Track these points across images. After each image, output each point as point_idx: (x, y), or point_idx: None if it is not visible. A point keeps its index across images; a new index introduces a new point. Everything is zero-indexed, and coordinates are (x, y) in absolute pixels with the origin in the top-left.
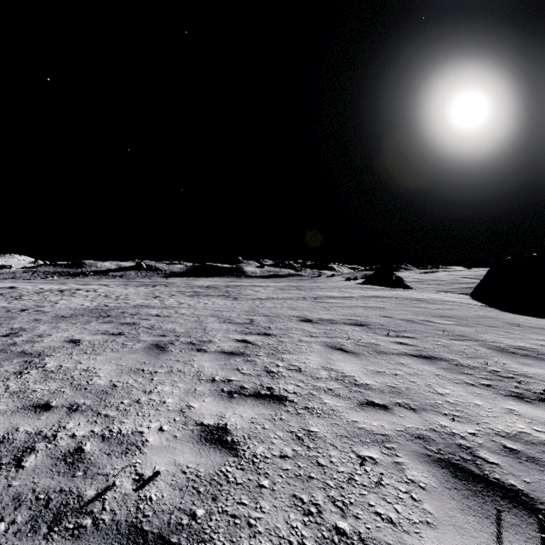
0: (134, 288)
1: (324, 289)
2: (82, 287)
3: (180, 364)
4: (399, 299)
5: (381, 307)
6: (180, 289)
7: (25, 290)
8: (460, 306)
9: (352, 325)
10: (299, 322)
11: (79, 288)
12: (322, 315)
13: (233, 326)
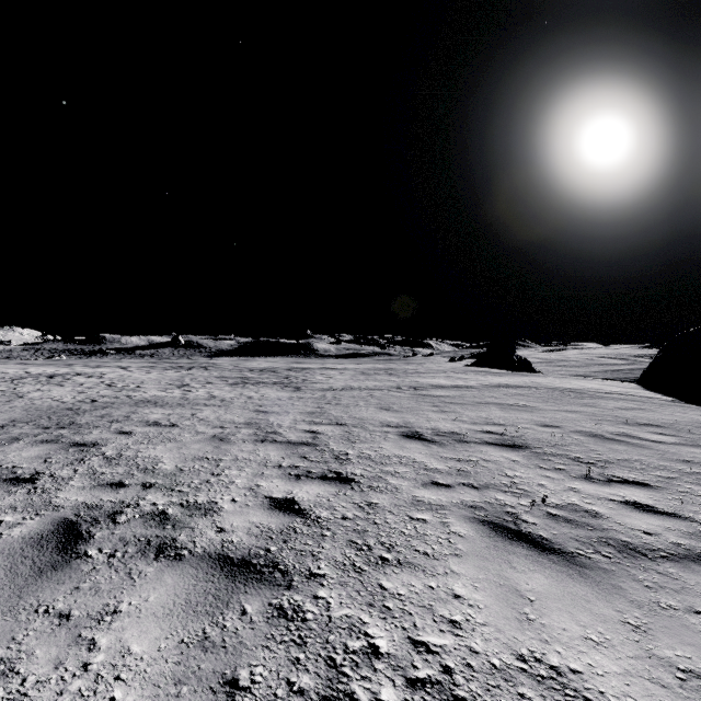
0: (159, 372)
1: (425, 374)
2: (87, 370)
3: (53, 648)
4: (543, 390)
5: (526, 406)
6: (224, 373)
7: (0, 376)
8: (643, 401)
9: (501, 447)
10: (401, 439)
11: (82, 372)
12: (437, 422)
13: (278, 452)
